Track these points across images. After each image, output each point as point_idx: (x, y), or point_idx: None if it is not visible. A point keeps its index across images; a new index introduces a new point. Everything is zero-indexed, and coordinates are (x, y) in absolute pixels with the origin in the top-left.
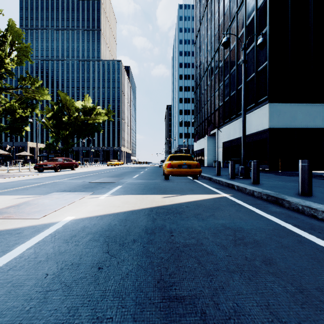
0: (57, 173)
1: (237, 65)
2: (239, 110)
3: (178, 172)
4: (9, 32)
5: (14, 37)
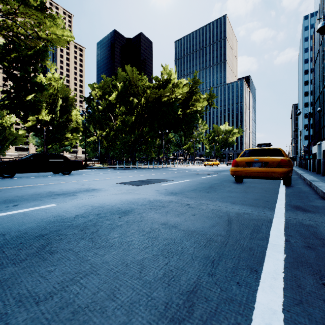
0: None
1: None
2: None
3: None
4: None
5: None
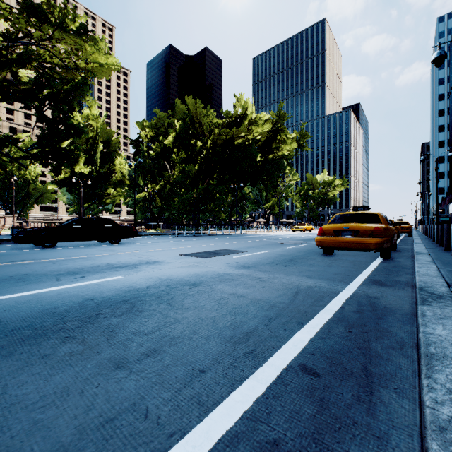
0: None
1: None
2: None
3: None
4: None
5: None
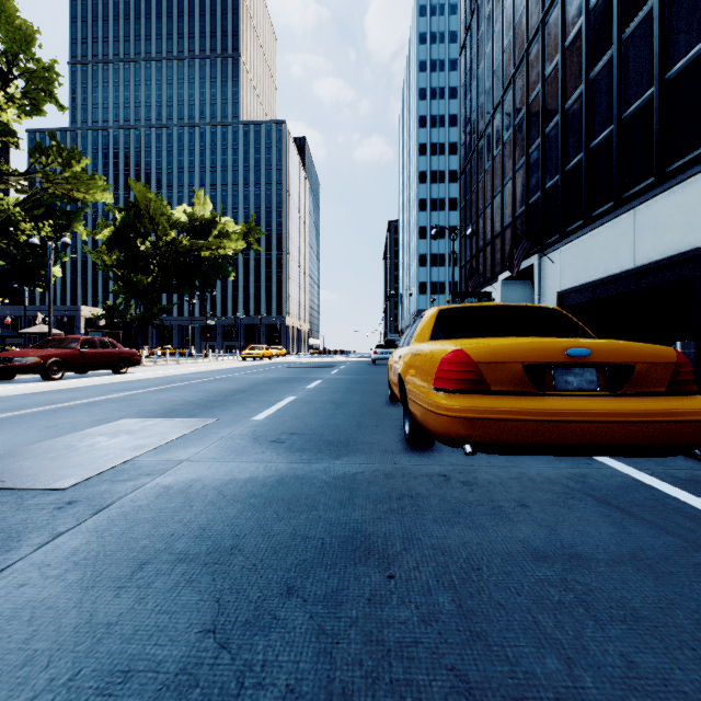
0: (25, 388)
1: (621, 41)
2: (628, 182)
3: (533, 424)
4: (2, 29)
5: (15, 43)
